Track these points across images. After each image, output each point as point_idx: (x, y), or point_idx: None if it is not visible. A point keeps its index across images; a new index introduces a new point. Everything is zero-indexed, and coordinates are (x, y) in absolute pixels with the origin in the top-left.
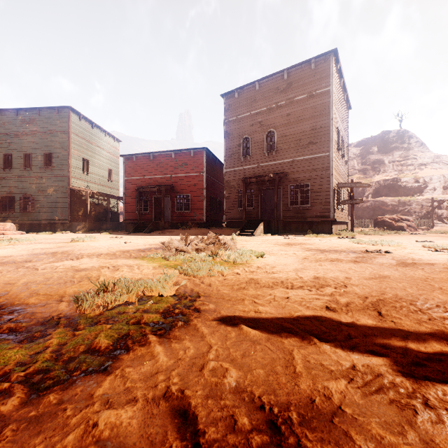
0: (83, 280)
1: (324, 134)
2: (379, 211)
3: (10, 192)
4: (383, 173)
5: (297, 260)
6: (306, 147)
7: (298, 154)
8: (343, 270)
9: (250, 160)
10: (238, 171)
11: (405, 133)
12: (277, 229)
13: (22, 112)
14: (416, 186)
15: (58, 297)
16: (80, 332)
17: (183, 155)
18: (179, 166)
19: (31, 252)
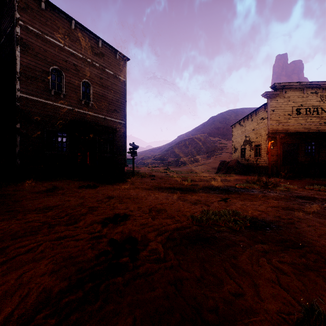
0: None
1: (123, 108)
2: None
3: None
4: None
5: None
6: (114, 112)
7: (108, 114)
8: None
9: (64, 99)
10: (45, 104)
11: None
12: None
13: None
14: None
15: None
16: None
17: None
18: None
19: None
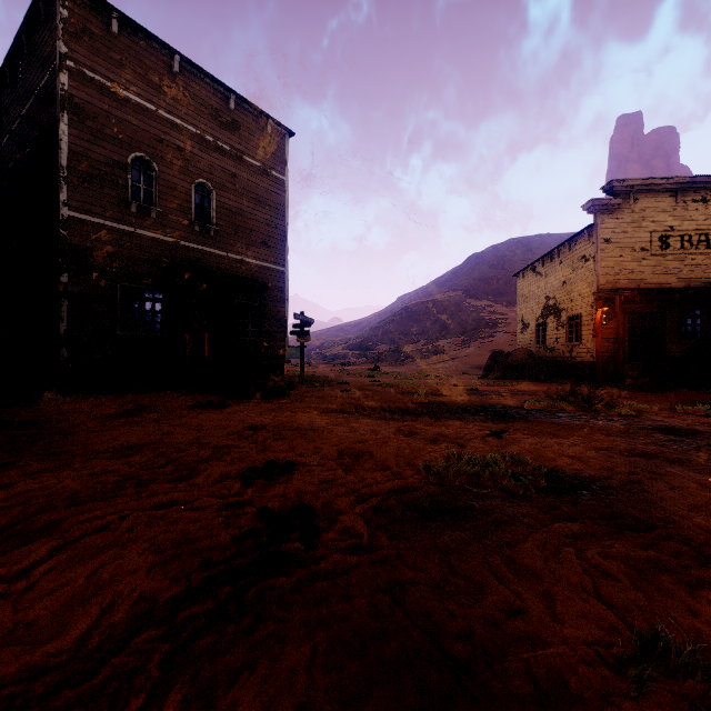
0: None
1: (280, 239)
2: None
3: None
4: None
5: None
6: (261, 247)
7: (249, 253)
8: None
9: (158, 222)
10: (118, 232)
11: None
12: None
13: None
14: None
15: None
16: None
17: None
18: None
19: None
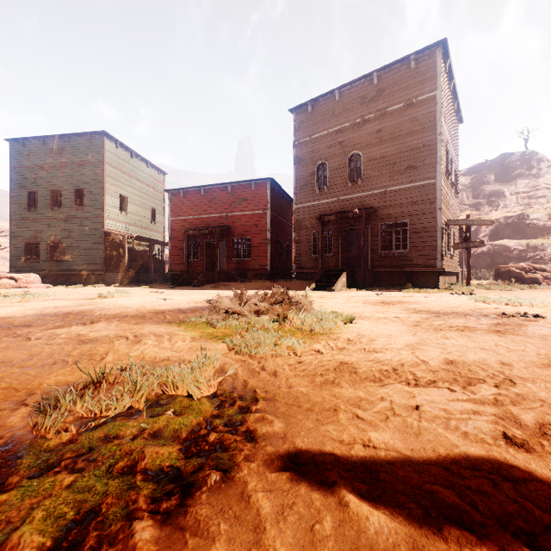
0: (82, 359)
1: (428, 154)
2: (500, 259)
3: (36, 237)
4: (503, 208)
5: (406, 328)
6: (404, 173)
7: (392, 182)
8: (487, 348)
9: (328, 192)
10: (312, 206)
11: (533, 155)
12: (364, 282)
13: (50, 140)
14: (550, 225)
15: (24, 394)
16: (1, 499)
17: (241, 188)
18: (237, 202)
19: (39, 312)
